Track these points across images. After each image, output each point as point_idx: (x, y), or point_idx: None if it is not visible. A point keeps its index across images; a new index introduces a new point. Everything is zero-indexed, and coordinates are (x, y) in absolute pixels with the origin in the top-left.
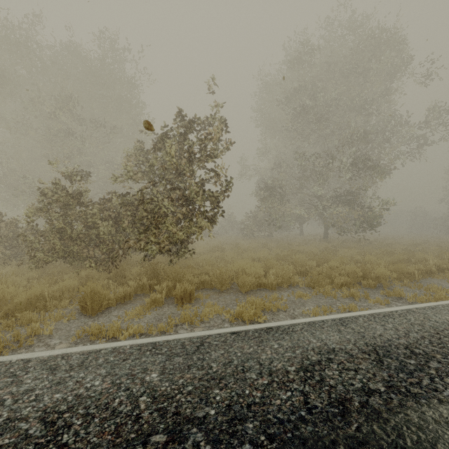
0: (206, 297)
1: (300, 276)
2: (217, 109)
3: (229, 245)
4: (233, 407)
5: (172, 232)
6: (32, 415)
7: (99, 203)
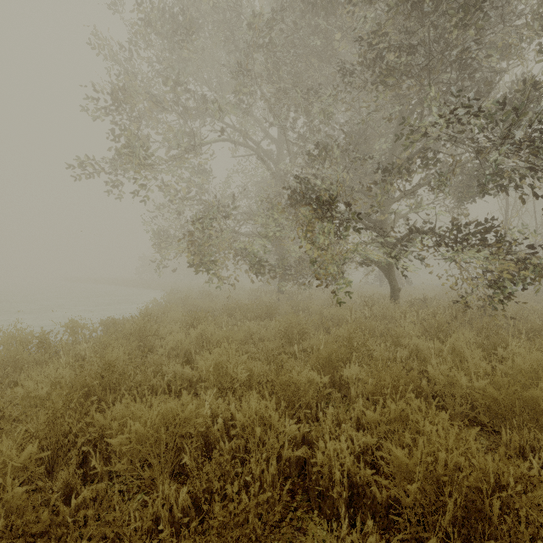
0: None
1: None
2: None
3: None
4: None
5: None
6: None
7: None
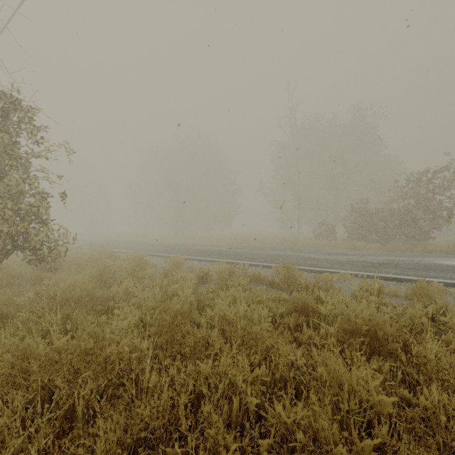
0: (443, 254)
1: None
2: (450, 167)
3: None
4: (451, 257)
5: (422, 227)
6: (404, 254)
7: (374, 214)
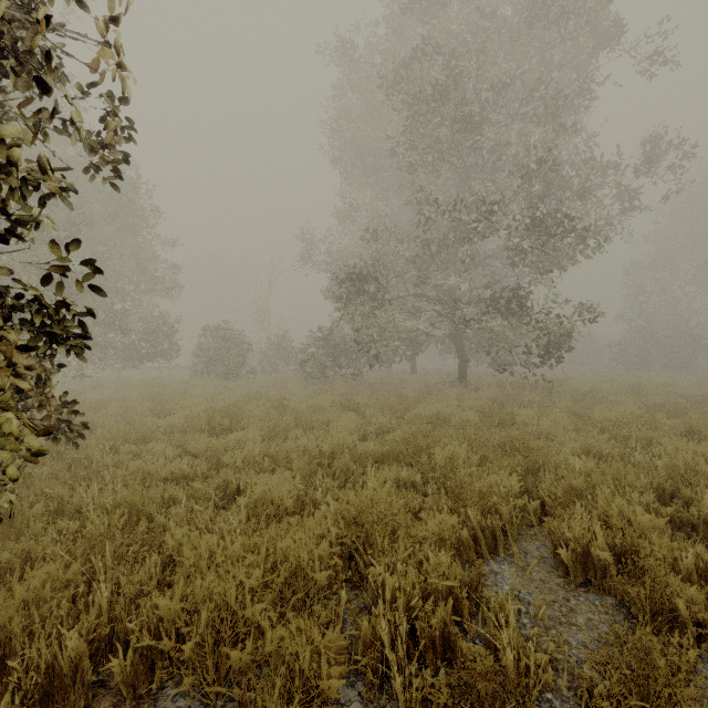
0: None
1: (488, 557)
2: None
3: (265, 402)
4: None
5: None
6: None
7: None
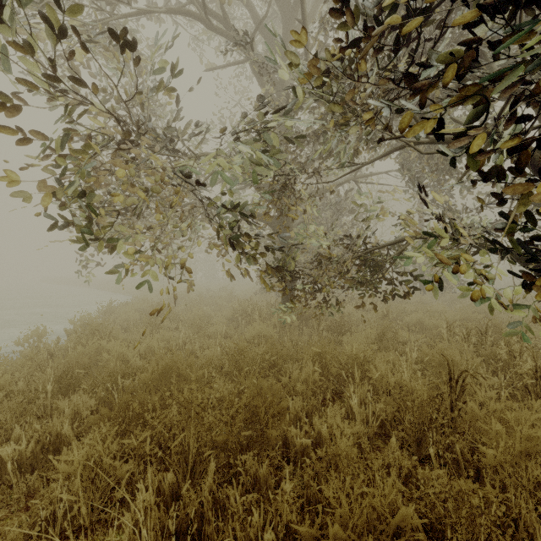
0: None
1: None
2: None
3: None
4: None
5: None
6: None
7: None
